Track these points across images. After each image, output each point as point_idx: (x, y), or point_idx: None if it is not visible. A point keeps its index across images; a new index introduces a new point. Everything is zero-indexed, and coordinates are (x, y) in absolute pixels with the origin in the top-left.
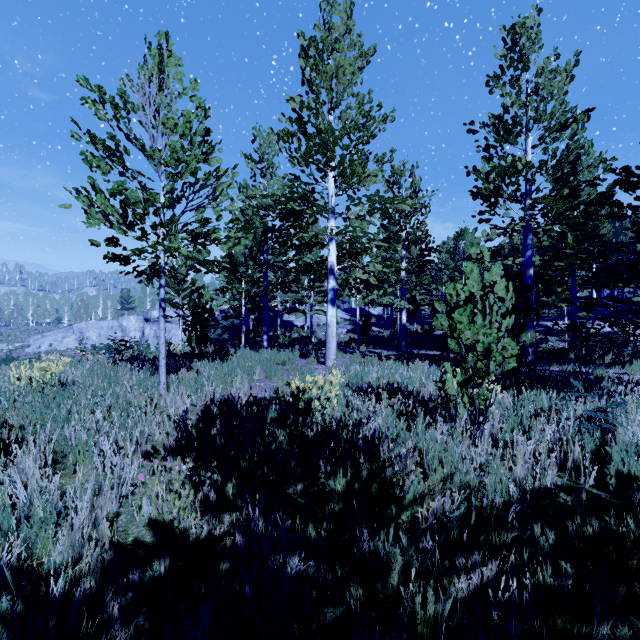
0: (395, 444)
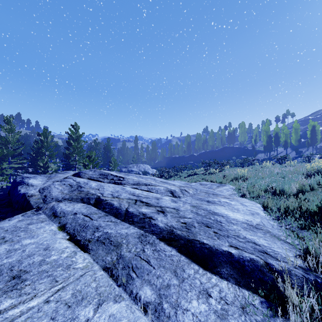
0: None
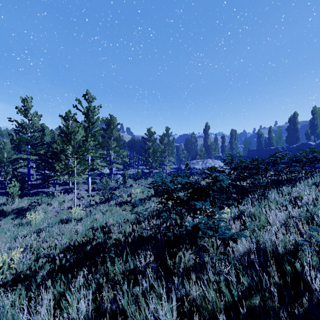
0: (1, 208)
